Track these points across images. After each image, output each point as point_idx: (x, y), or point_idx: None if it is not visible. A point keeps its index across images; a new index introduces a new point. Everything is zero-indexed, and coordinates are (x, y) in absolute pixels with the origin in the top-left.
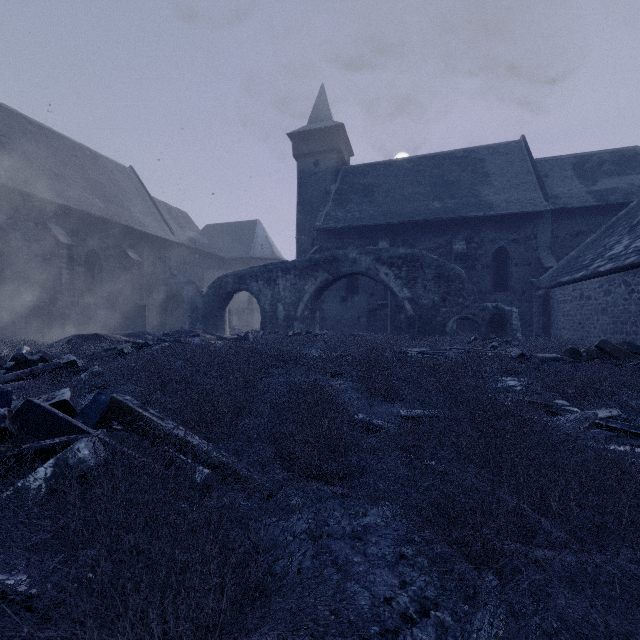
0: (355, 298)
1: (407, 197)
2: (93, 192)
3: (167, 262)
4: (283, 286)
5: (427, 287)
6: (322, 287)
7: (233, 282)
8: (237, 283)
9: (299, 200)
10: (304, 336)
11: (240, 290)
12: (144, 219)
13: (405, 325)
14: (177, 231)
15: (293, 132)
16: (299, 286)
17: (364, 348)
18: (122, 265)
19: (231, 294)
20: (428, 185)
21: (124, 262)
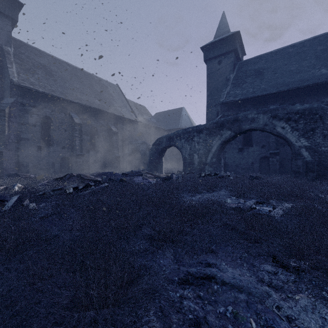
0: (249, 149)
1: (293, 71)
2: (95, 97)
3: (133, 132)
4: (197, 142)
5: (327, 136)
6: (226, 141)
7: (166, 141)
8: (168, 141)
9: (208, 88)
10: (213, 177)
11: (170, 146)
12: (121, 109)
13: (302, 169)
14: (139, 116)
15: (204, 45)
16: (209, 141)
17: (282, 195)
18: (109, 134)
19: (165, 148)
20: (313, 59)
21: (109, 133)
